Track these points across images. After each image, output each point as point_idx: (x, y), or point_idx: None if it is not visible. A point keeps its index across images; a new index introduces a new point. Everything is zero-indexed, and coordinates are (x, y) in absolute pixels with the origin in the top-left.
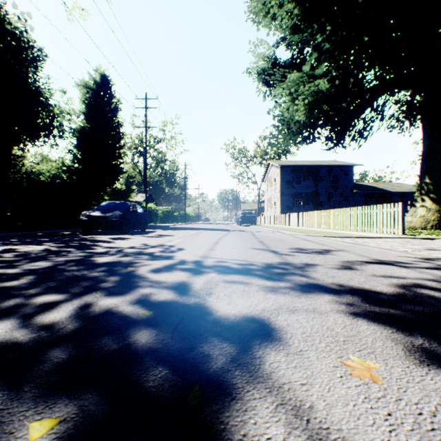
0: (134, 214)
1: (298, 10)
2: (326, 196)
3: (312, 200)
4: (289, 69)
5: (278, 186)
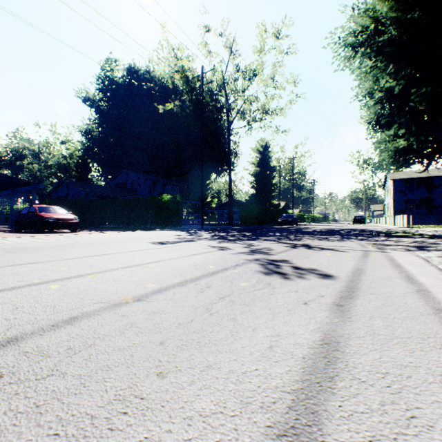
0: (294, 219)
1: (381, 106)
2: (440, 201)
3: (425, 205)
4: (383, 129)
5: (391, 194)
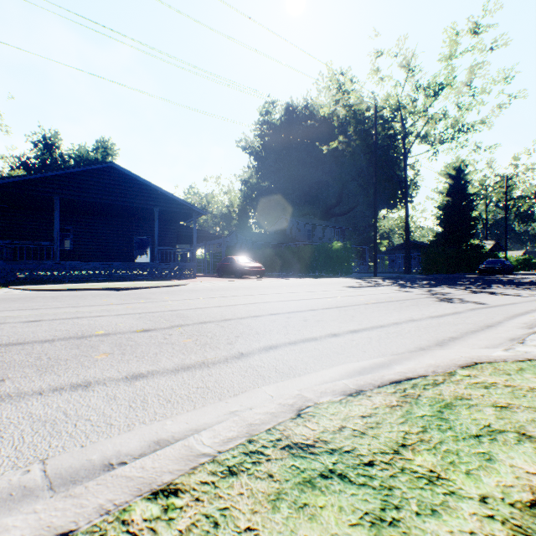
0: (506, 266)
1: None
2: None
3: None
4: None
5: None
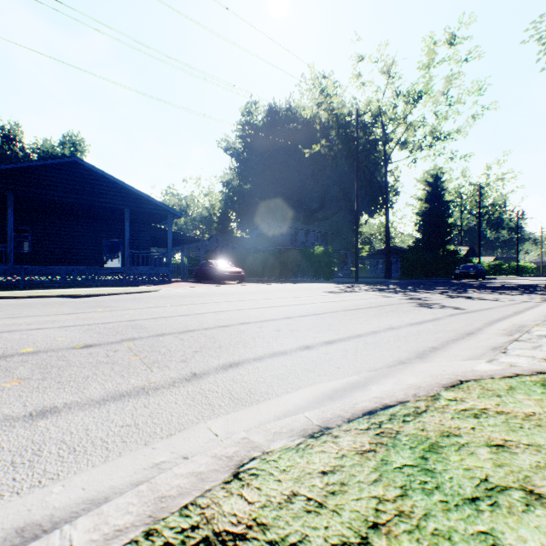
0: (479, 271)
1: None
2: None
3: None
4: None
5: None
